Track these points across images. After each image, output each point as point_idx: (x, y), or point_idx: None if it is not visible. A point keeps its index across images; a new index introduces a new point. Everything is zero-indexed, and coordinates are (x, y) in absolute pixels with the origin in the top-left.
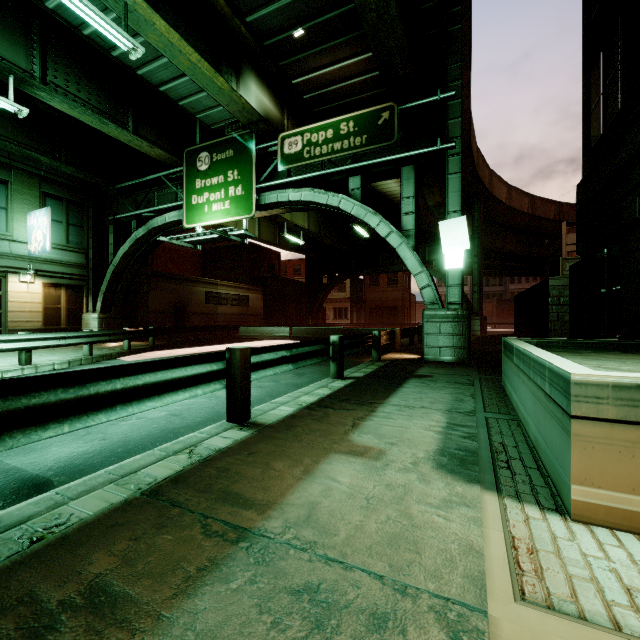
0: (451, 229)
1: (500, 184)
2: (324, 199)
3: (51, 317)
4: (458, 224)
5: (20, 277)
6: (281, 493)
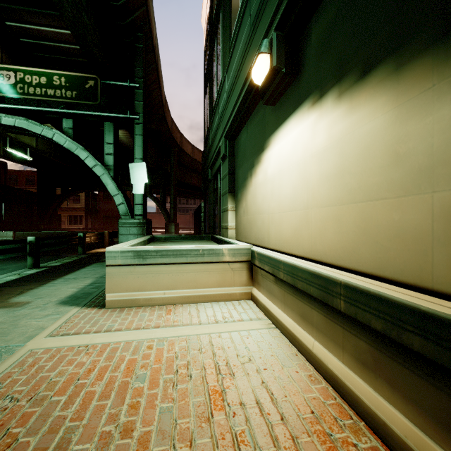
0: (137, 169)
1: (187, 143)
2: (39, 130)
3: None
4: (141, 167)
5: None
6: None
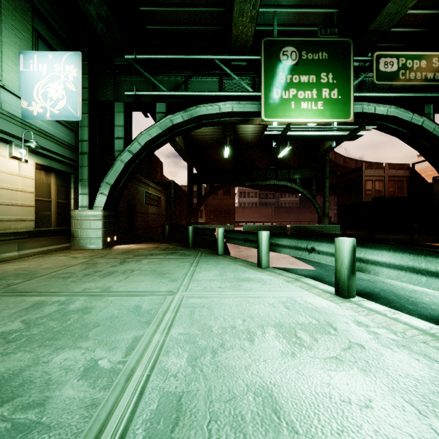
0: None
1: None
2: (407, 117)
3: (41, 214)
4: None
5: (11, 149)
6: None
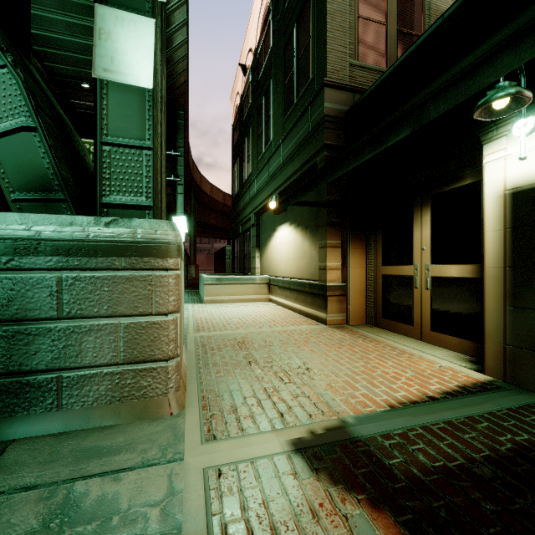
0: (179, 221)
1: (206, 183)
2: None
3: None
4: (182, 219)
5: None
6: None
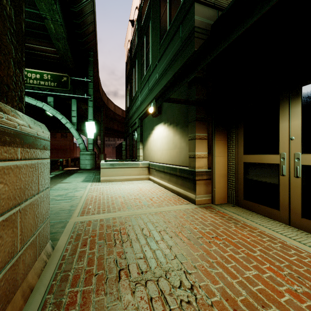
0: (90, 125)
1: (111, 103)
2: (34, 102)
3: None
4: (92, 124)
5: None
6: (51, 187)
